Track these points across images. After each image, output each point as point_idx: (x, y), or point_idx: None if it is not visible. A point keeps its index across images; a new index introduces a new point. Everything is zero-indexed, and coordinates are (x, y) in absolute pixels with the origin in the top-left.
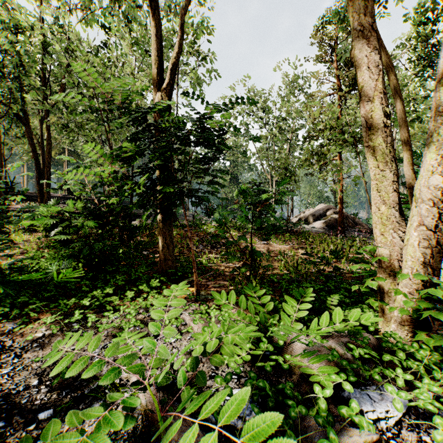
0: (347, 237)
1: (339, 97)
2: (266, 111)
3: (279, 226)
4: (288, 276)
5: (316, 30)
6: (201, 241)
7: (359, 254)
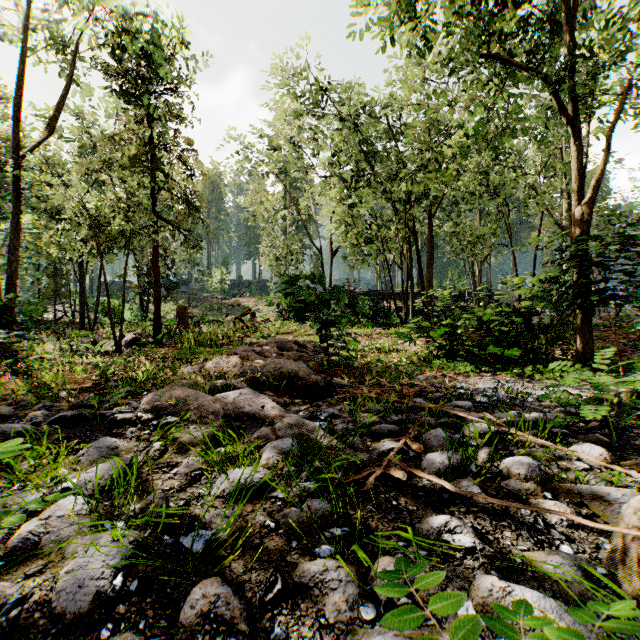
0: None
1: None
2: None
3: None
4: None
5: None
6: (628, 344)
7: None
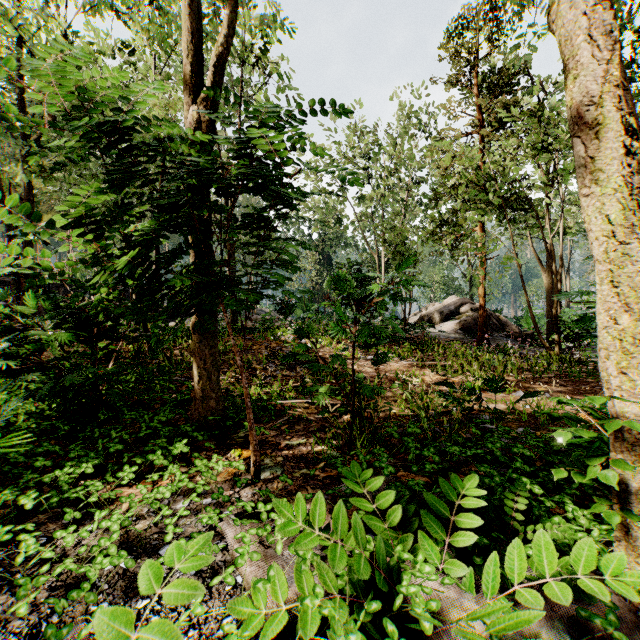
0: (492, 347)
1: (480, 139)
2: (372, 158)
3: (392, 331)
4: (417, 428)
5: (447, 37)
6: (271, 356)
7: (561, 403)
